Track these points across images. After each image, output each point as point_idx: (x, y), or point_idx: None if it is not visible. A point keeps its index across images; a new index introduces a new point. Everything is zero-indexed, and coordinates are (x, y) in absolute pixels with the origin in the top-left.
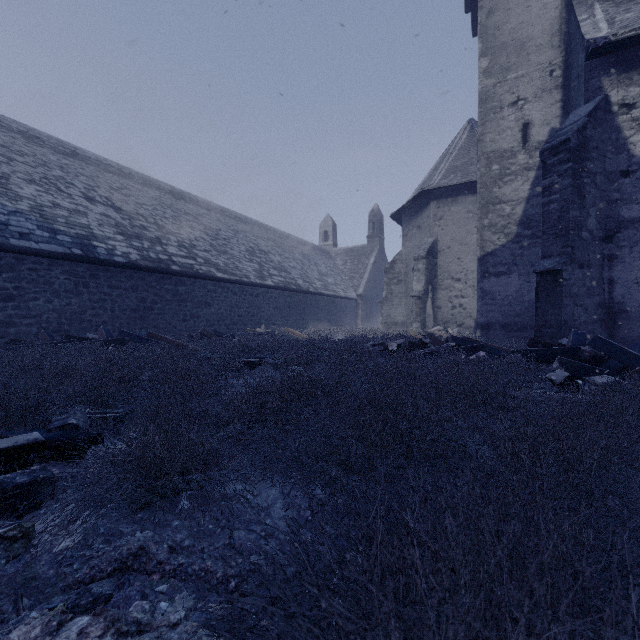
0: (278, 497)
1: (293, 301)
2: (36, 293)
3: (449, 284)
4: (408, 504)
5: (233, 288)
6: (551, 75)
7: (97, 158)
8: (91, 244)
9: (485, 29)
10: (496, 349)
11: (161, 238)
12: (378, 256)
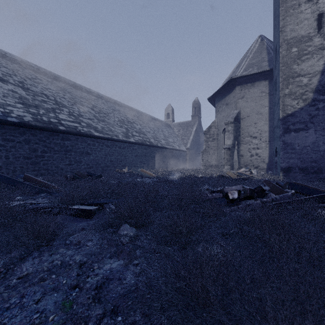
0: None
1: (147, 152)
2: None
3: (248, 140)
4: None
5: (107, 143)
6: None
7: (21, 60)
8: None
9: None
10: None
11: (56, 109)
12: (198, 126)
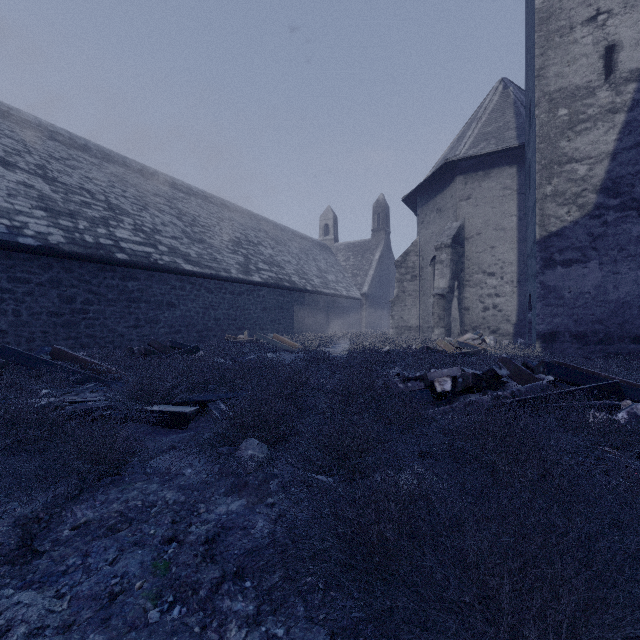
0: None
1: (286, 301)
2: None
3: (480, 279)
4: None
5: (207, 284)
6: None
7: (40, 123)
8: None
9: None
10: (626, 387)
11: (109, 219)
12: (384, 251)
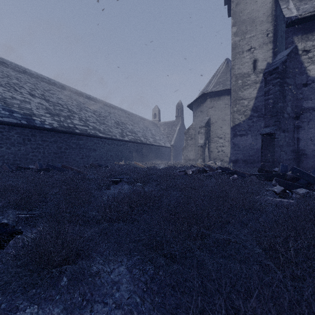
0: (125, 273)
1: (138, 148)
2: (1, 144)
3: (216, 140)
4: (216, 304)
5: (108, 141)
6: (267, 36)
7: (37, 74)
8: (32, 118)
9: (235, 12)
10: (242, 173)
11: (70, 116)
12: (181, 126)
